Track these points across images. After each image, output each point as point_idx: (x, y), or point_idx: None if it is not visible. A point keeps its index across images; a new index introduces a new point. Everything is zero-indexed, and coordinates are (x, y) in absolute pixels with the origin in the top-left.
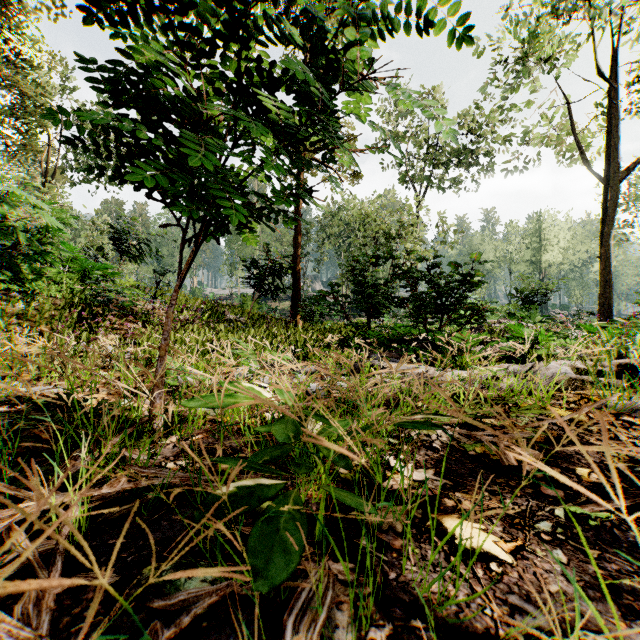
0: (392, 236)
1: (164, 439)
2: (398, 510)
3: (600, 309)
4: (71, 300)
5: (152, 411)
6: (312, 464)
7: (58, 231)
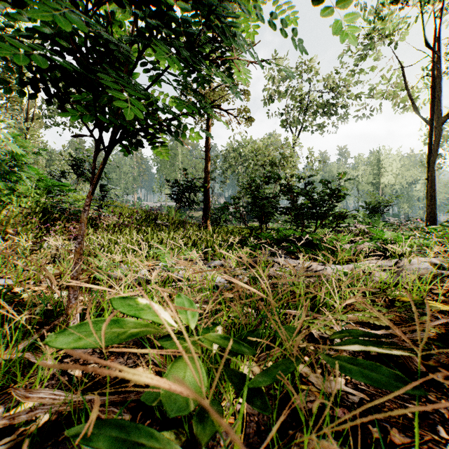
0: (275, 164)
1: None
2: (321, 447)
3: (427, 216)
4: (35, 209)
5: (68, 311)
6: (220, 403)
7: (21, 155)
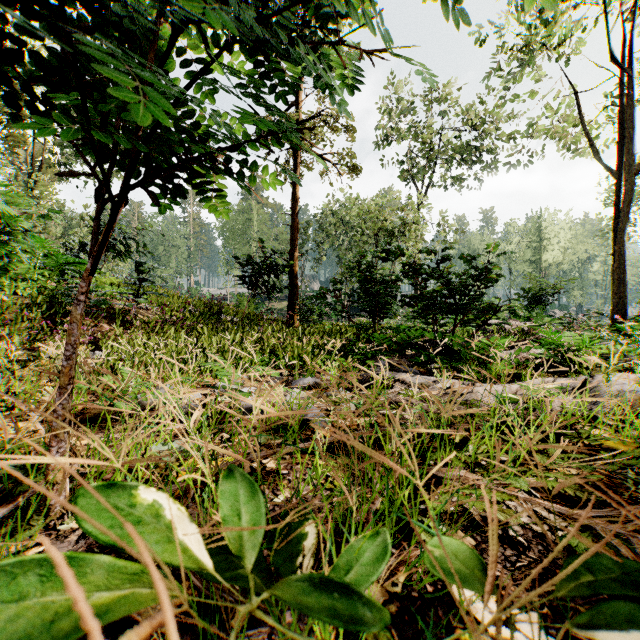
0: (393, 233)
1: (70, 519)
2: None
3: (613, 309)
4: (37, 299)
5: (47, 476)
6: None
7: (12, 217)
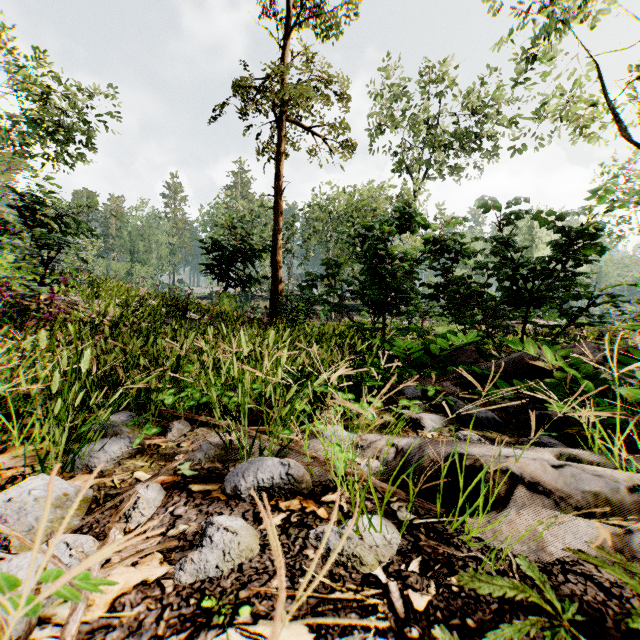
0: None
1: None
2: None
3: None
4: None
5: None
6: None
7: None
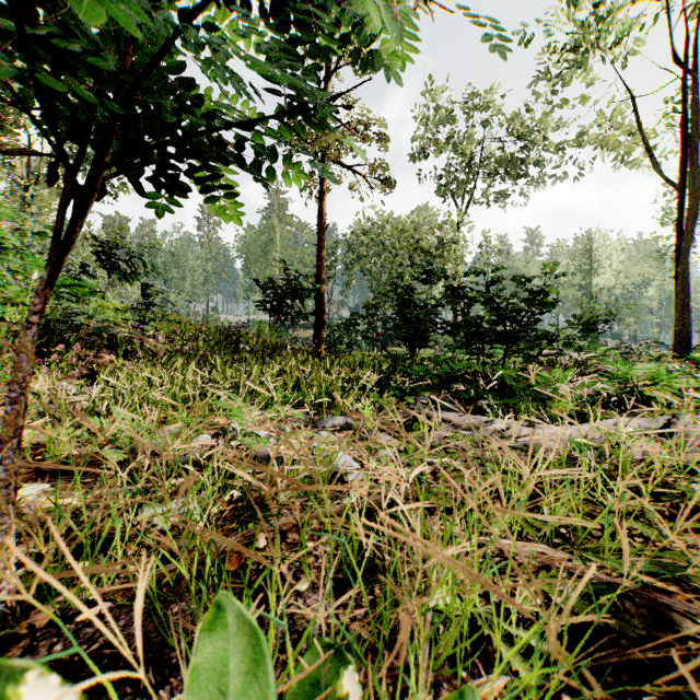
0: (430, 254)
1: (18, 621)
2: None
3: (676, 338)
4: None
5: None
6: None
7: None
